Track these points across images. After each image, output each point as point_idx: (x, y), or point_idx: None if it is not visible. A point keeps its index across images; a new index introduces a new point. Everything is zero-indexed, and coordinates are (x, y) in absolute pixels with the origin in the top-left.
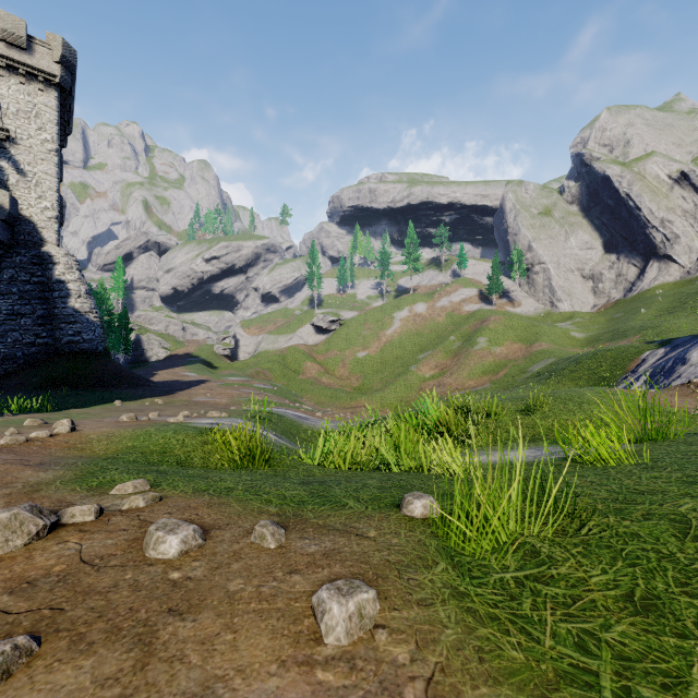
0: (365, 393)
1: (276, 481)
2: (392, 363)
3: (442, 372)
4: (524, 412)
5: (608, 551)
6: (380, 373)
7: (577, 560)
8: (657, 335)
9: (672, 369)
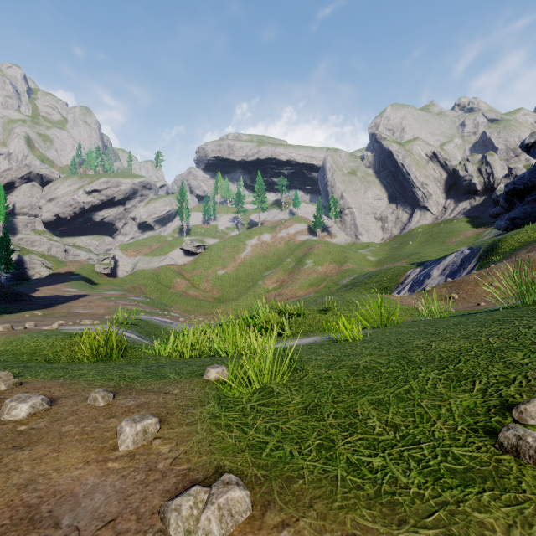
0: (224, 302)
1: (124, 367)
2: (244, 279)
3: (281, 285)
4: (322, 312)
5: (310, 387)
6: (235, 286)
7: (292, 393)
8: (417, 259)
9: (423, 281)
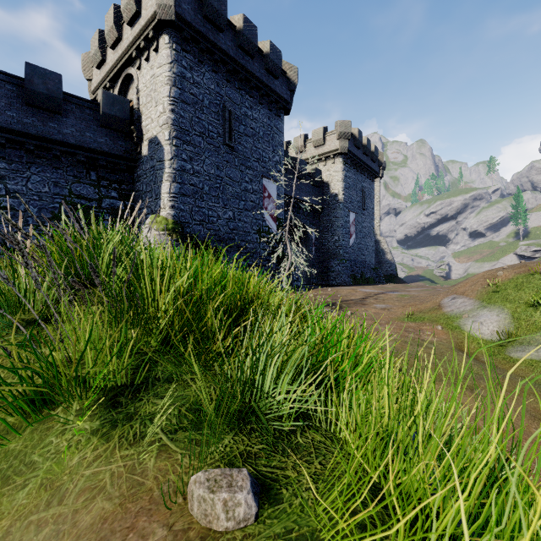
0: None
1: None
2: None
3: None
4: None
5: None
6: None
7: None
8: None
9: None
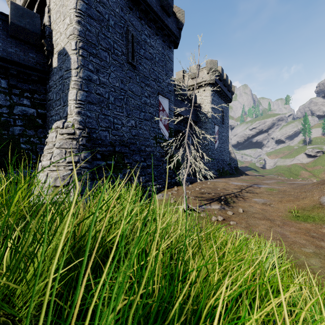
0: None
1: None
2: None
3: None
4: None
5: None
6: None
7: None
8: None
9: None
